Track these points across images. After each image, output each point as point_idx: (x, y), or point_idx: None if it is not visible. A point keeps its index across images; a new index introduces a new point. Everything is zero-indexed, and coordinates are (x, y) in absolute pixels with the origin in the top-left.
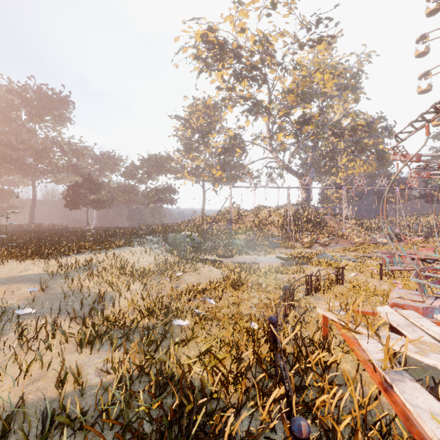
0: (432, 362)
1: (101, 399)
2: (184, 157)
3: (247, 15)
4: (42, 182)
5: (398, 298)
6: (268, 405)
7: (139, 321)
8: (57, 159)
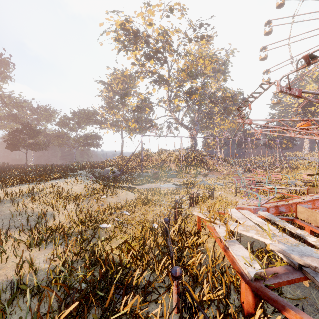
0: (250, 235)
1: (51, 274)
2: (107, 112)
3: (153, 14)
4: None
5: (241, 204)
6: (160, 267)
7: (74, 228)
8: None
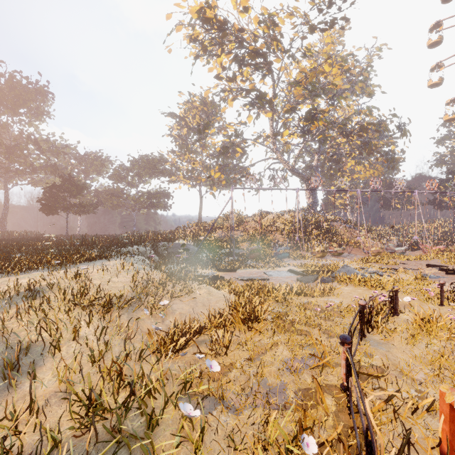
0: None
1: None
2: (179, 159)
3: None
4: (17, 184)
5: None
6: None
7: (48, 451)
8: (33, 158)
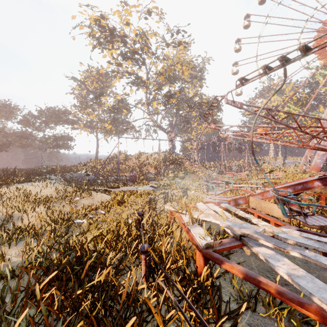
0: (210, 220)
1: (26, 261)
2: (80, 112)
3: (130, 14)
4: None
5: (208, 199)
6: (132, 249)
7: (47, 226)
8: None
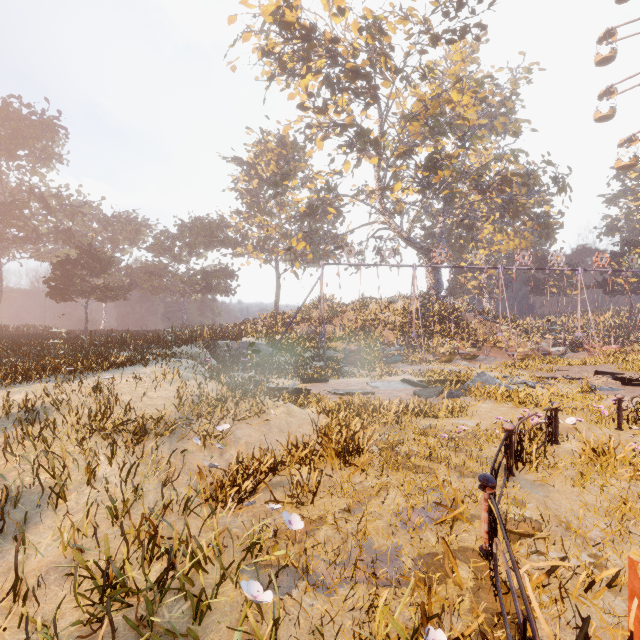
0: None
1: None
2: (247, 222)
3: None
4: (14, 258)
5: None
6: None
7: None
8: (38, 221)
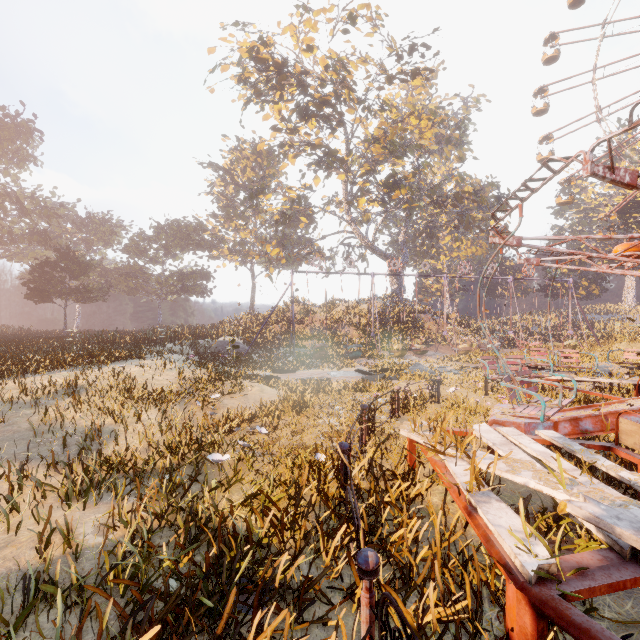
0: (523, 480)
1: (106, 559)
2: (223, 226)
3: (315, 28)
4: None
5: (499, 413)
6: (333, 546)
7: (157, 460)
8: (12, 222)
